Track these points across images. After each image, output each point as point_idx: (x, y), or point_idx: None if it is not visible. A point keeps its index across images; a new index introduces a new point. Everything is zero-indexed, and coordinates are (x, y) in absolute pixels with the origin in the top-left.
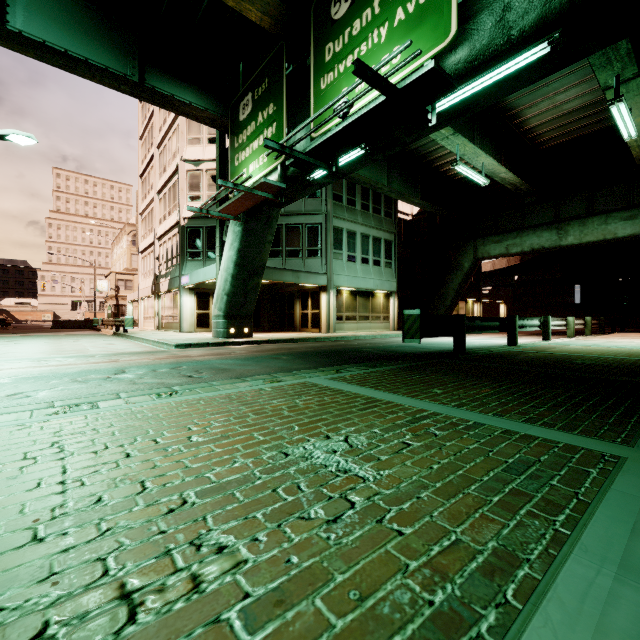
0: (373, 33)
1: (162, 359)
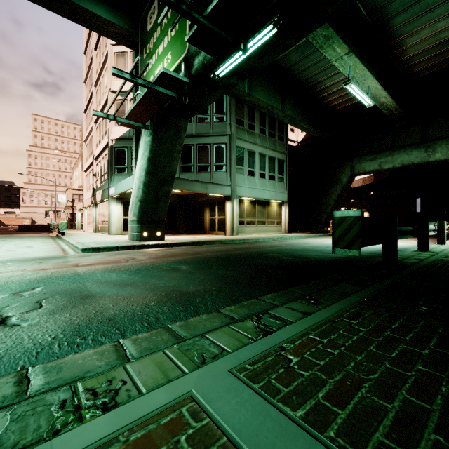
0: None
1: (37, 271)
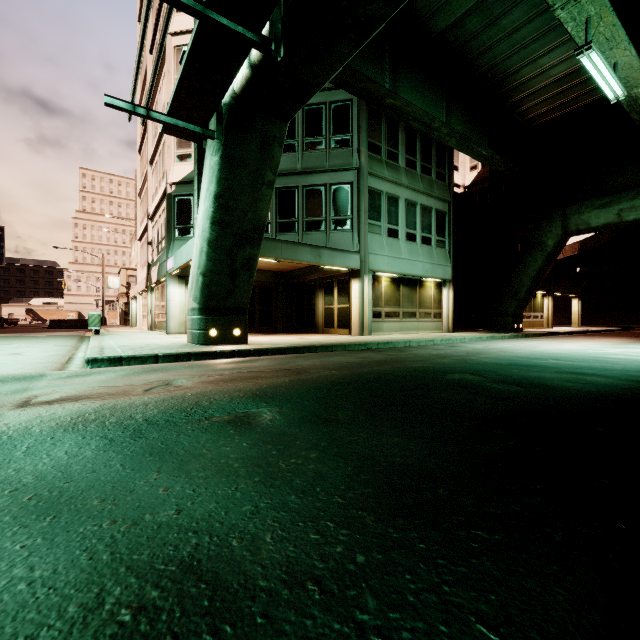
0: None
1: None
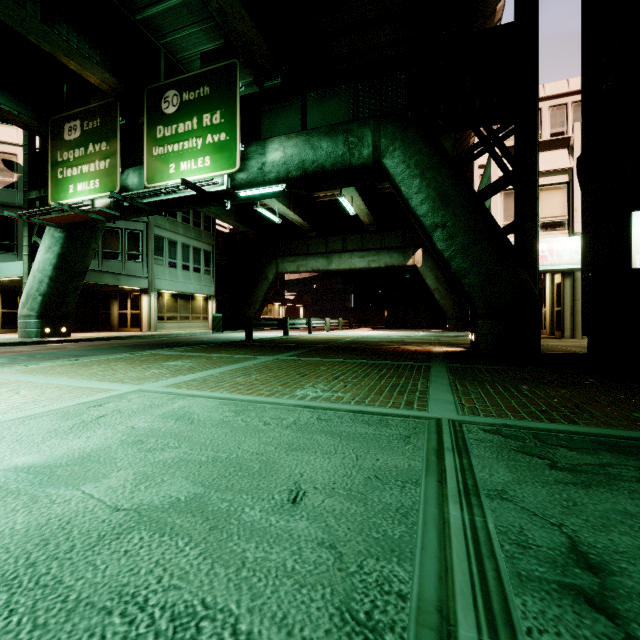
0: (193, 139)
1: None
